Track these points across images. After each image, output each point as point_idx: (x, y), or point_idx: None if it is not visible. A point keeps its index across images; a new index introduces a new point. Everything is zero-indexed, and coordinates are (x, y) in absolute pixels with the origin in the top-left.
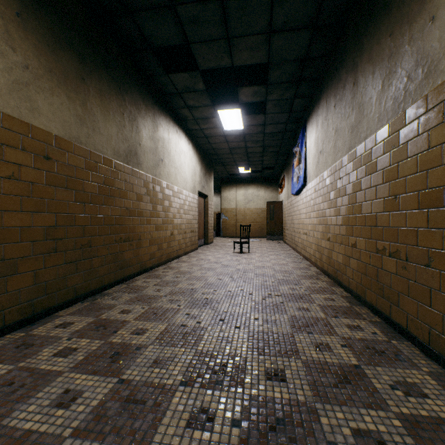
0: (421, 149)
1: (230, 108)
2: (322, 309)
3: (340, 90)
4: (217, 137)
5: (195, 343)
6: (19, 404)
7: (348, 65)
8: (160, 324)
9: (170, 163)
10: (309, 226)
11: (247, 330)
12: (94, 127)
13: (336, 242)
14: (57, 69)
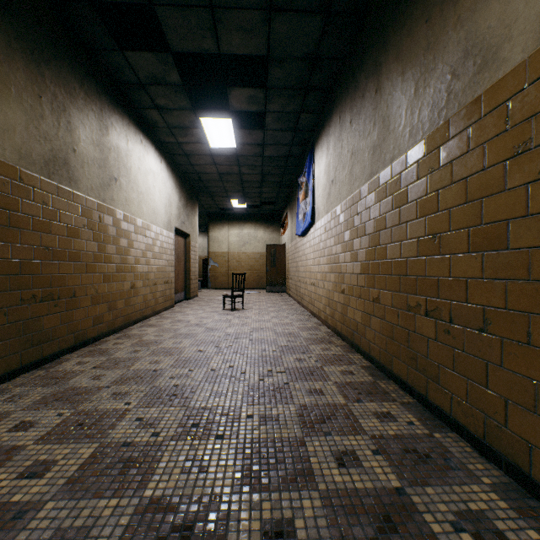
0: (473, 170)
1: (218, 116)
2: (340, 390)
3: (358, 101)
4: (202, 156)
5: (142, 483)
6: None
7: (369, 68)
8: (84, 446)
9: (129, 184)
10: (318, 274)
11: (234, 441)
12: None
13: (353, 295)
14: None
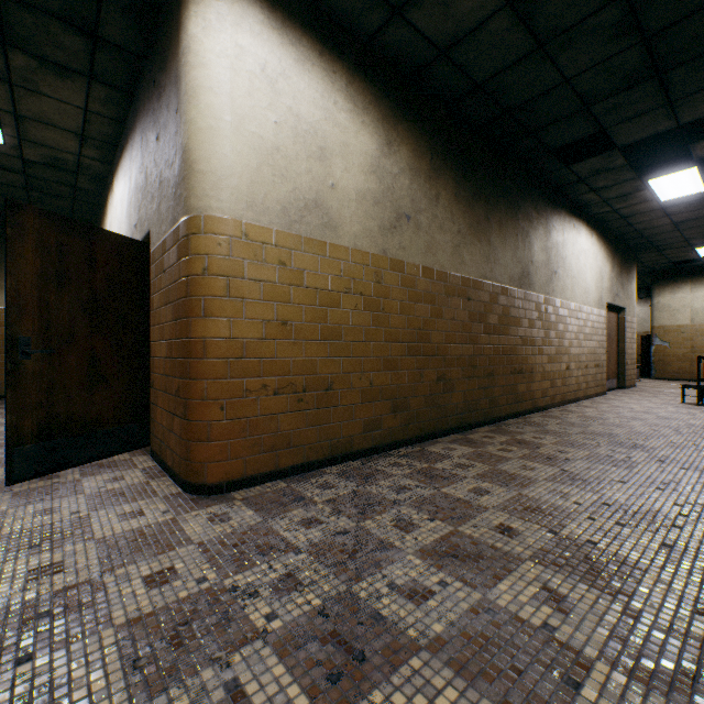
0: None
1: (673, 171)
2: None
3: None
4: (646, 213)
5: (627, 468)
6: (497, 464)
7: None
8: (580, 451)
9: (564, 272)
10: None
11: (697, 472)
12: (494, 260)
13: None
14: (473, 222)
